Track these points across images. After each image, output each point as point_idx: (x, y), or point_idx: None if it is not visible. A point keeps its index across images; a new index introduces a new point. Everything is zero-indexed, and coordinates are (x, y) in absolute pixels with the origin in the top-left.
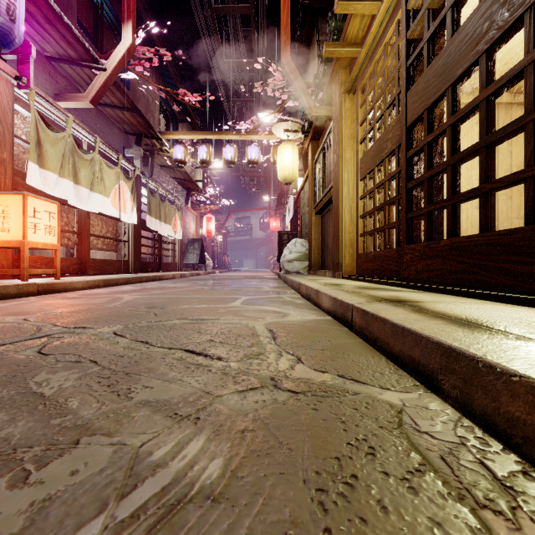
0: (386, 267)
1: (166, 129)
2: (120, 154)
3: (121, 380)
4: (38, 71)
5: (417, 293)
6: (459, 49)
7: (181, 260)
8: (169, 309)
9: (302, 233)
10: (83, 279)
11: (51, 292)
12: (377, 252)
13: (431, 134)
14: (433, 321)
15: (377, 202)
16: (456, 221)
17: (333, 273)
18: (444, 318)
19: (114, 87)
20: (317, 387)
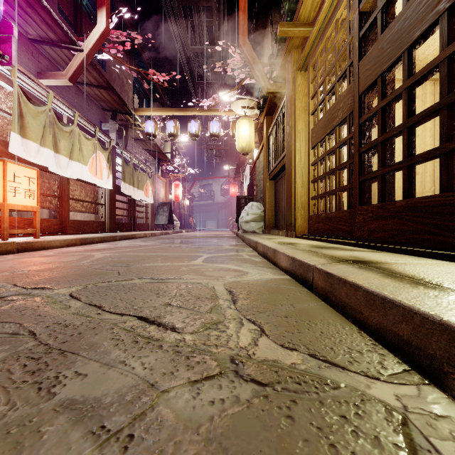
0: (337, 228)
1: (139, 107)
2: (97, 127)
3: (52, 363)
4: (22, 51)
5: (373, 253)
6: (416, 12)
7: (152, 221)
8: (133, 267)
9: (257, 198)
10: (60, 238)
11: (29, 250)
12: (328, 213)
13: (385, 98)
14: (416, 289)
15: (328, 168)
16: (412, 183)
17: (286, 233)
18: (427, 286)
19: (91, 67)
20: (287, 375)
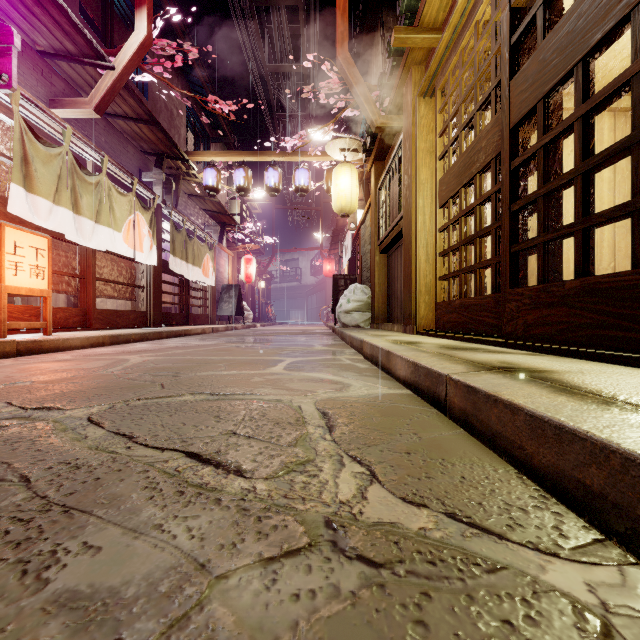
0: (478, 320)
1: (195, 149)
2: (135, 177)
3: (49, 528)
4: (27, 69)
5: (533, 357)
6: (596, 5)
7: (214, 311)
8: (184, 377)
9: (362, 278)
10: (82, 335)
11: (37, 352)
12: (464, 299)
13: (549, 132)
14: (609, 413)
15: (464, 234)
16: (588, 254)
17: (403, 327)
18: (625, 408)
19: (126, 92)
20: (413, 548)
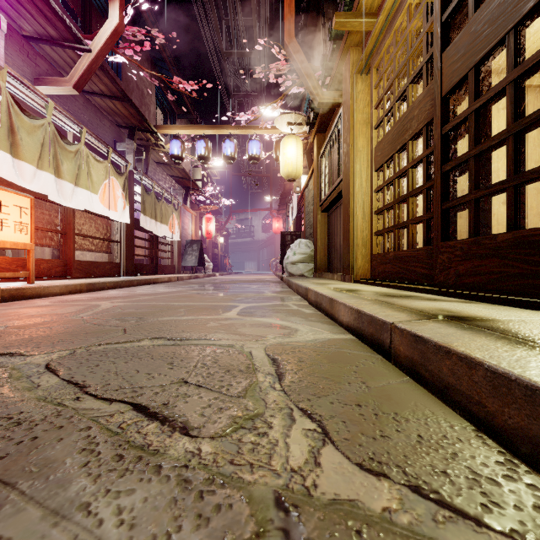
0: (410, 270)
1: (163, 124)
2: (110, 147)
3: None
4: (14, 51)
5: (467, 304)
6: None
7: (179, 262)
8: (146, 322)
9: (306, 234)
10: (61, 283)
11: (20, 298)
12: (398, 251)
13: (481, 97)
14: None
15: (397, 194)
16: (520, 209)
17: (342, 277)
18: None
19: (102, 72)
20: None
